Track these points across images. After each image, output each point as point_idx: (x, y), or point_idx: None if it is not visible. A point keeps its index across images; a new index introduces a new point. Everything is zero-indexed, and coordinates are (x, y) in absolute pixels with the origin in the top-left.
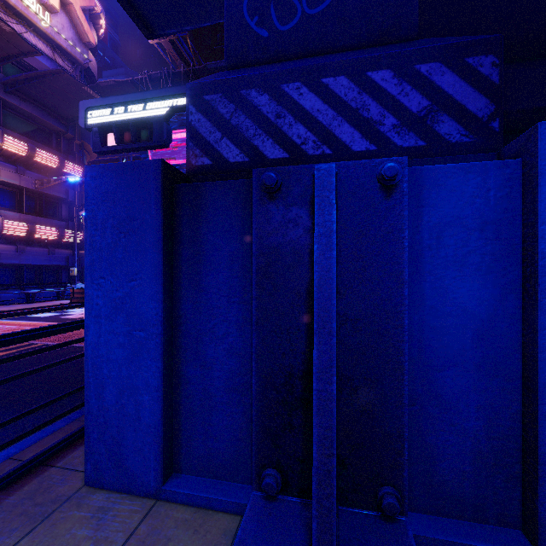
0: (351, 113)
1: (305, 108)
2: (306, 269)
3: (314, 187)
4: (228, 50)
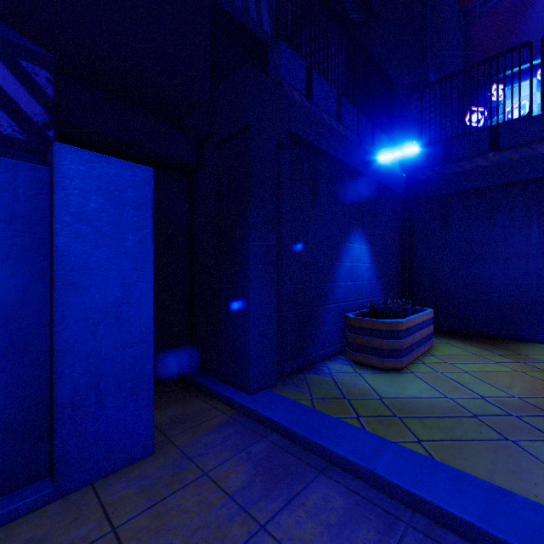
0: None
1: None
2: None
3: None
4: None
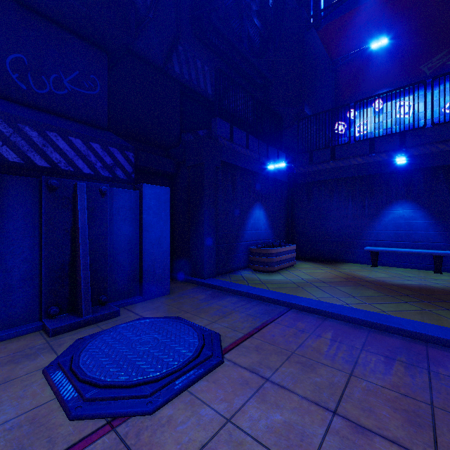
0: (83, 156)
1: (60, 147)
2: (71, 221)
3: (74, 189)
4: None
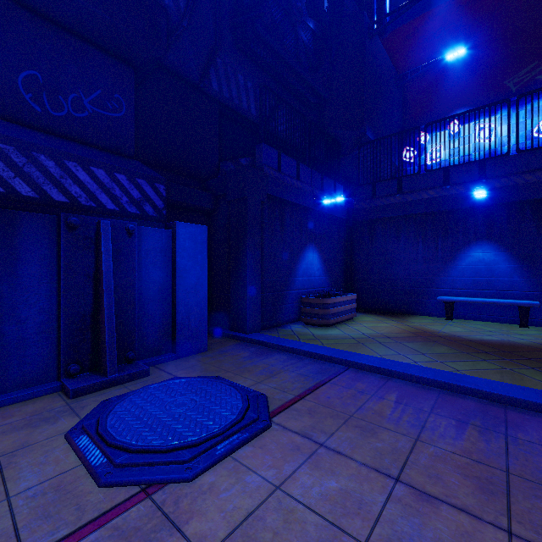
0: (106, 189)
1: (80, 179)
2: (93, 265)
3: (97, 228)
4: (2, 103)
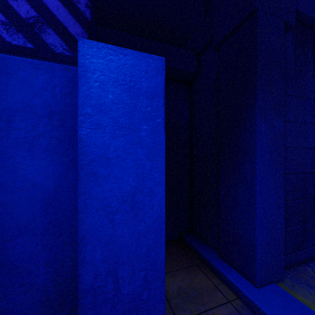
0: None
1: None
2: None
3: None
4: None
